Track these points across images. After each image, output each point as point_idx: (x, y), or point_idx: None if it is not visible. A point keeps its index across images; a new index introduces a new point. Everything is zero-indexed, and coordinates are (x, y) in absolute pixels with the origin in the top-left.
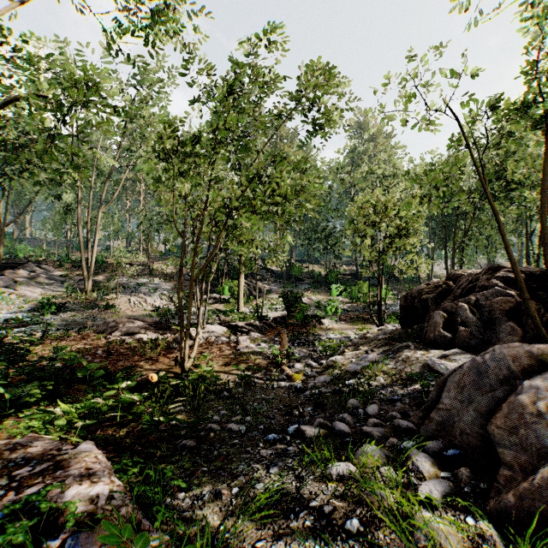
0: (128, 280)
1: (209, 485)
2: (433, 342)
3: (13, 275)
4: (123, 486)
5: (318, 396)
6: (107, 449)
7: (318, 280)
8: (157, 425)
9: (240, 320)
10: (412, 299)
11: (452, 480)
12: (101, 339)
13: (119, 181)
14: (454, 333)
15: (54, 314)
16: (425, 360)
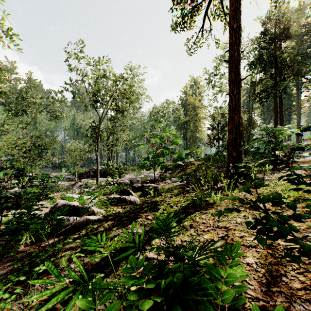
0: None
1: None
2: None
3: None
4: None
5: None
6: None
7: (55, 165)
8: None
9: None
10: (81, 174)
11: None
12: None
13: None
14: None
15: None
16: None
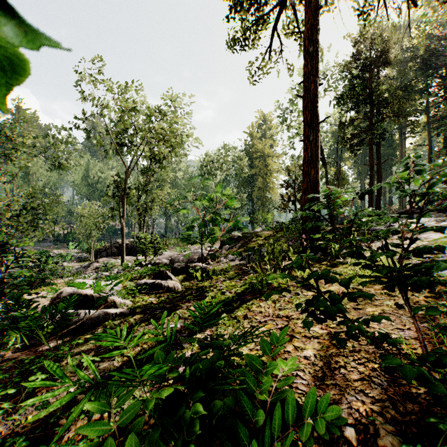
0: None
1: None
2: None
3: None
4: None
5: None
6: None
7: (58, 238)
8: None
9: None
10: (98, 251)
11: None
12: None
13: None
14: None
15: None
16: None
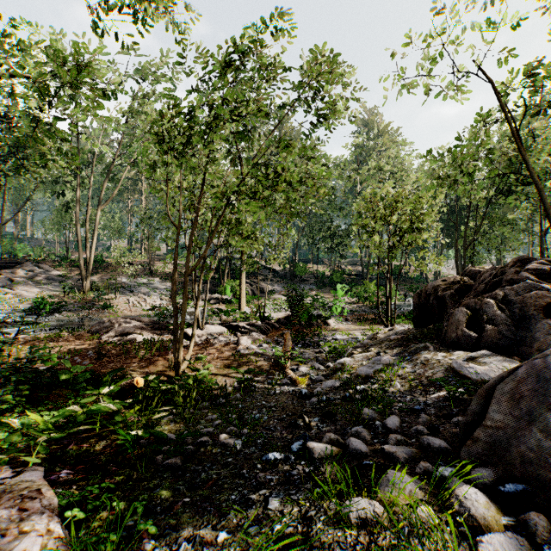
0: (127, 280)
1: (188, 527)
2: (456, 343)
3: (10, 274)
4: (64, 538)
5: (326, 403)
6: (76, 468)
7: (322, 280)
8: (139, 437)
9: (241, 320)
10: (426, 296)
11: (520, 531)
12: (94, 340)
13: (119, 179)
14: (479, 332)
15: (49, 314)
16: (449, 363)
